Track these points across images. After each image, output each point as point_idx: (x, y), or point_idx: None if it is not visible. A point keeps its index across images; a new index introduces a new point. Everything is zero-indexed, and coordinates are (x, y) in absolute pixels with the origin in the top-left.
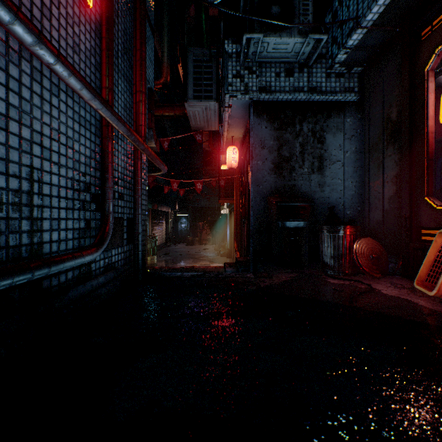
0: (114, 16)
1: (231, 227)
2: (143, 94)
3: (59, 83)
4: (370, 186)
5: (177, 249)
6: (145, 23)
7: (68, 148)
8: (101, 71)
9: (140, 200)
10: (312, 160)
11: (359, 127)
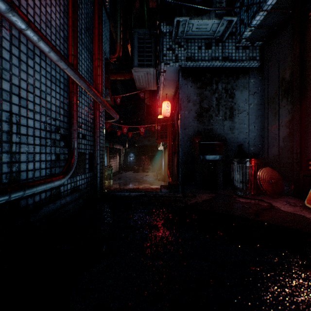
0: (79, 3)
1: (165, 160)
2: (100, 60)
3: (34, 49)
4: (268, 129)
5: (127, 175)
6: (101, 8)
7: (41, 99)
8: (68, 42)
9: (98, 139)
10: (225, 110)
11: (260, 86)
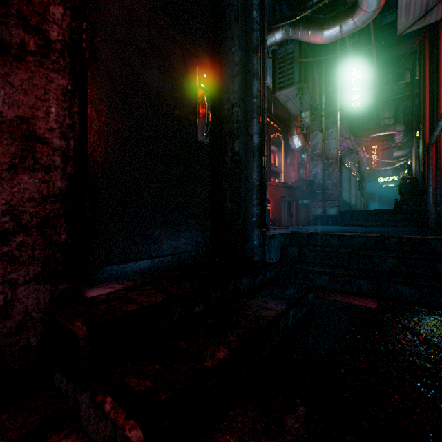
0: None
1: None
2: None
3: None
4: None
5: None
6: None
7: None
8: None
9: None
10: None
11: None
